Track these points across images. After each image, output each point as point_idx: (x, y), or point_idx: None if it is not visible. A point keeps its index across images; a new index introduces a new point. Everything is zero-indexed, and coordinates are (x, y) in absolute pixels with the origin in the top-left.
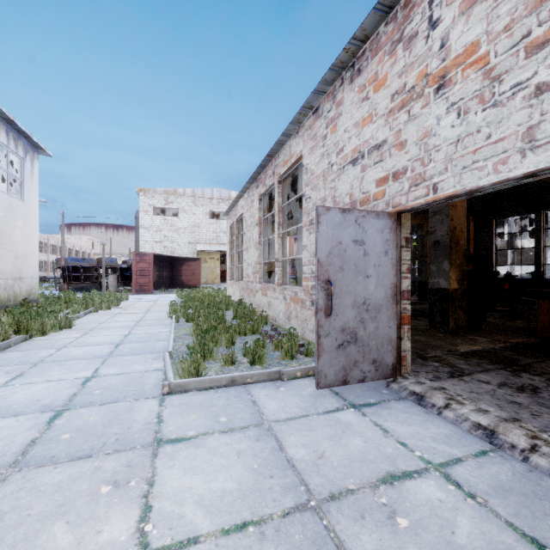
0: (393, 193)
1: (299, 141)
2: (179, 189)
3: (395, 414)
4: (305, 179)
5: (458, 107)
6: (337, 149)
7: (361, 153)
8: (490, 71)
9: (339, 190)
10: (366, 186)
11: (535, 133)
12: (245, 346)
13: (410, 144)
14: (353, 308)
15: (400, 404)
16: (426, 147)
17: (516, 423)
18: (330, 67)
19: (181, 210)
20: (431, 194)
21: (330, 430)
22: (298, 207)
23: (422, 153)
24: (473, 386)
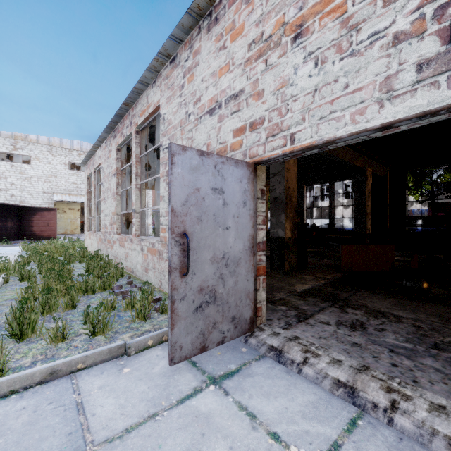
0: (250, 144)
1: (156, 90)
2: (30, 135)
3: (259, 383)
4: (162, 129)
5: (315, 57)
6: (194, 99)
7: (218, 103)
8: (347, 20)
9: (196, 140)
10: (223, 137)
11: (393, 83)
12: (86, 312)
13: (267, 94)
14: (212, 263)
15: (261, 365)
16: (284, 97)
17: (367, 372)
18: (187, 10)
19: (34, 158)
20: (289, 145)
21: (185, 436)
22: (158, 162)
23: (279, 103)
24: (319, 330)
